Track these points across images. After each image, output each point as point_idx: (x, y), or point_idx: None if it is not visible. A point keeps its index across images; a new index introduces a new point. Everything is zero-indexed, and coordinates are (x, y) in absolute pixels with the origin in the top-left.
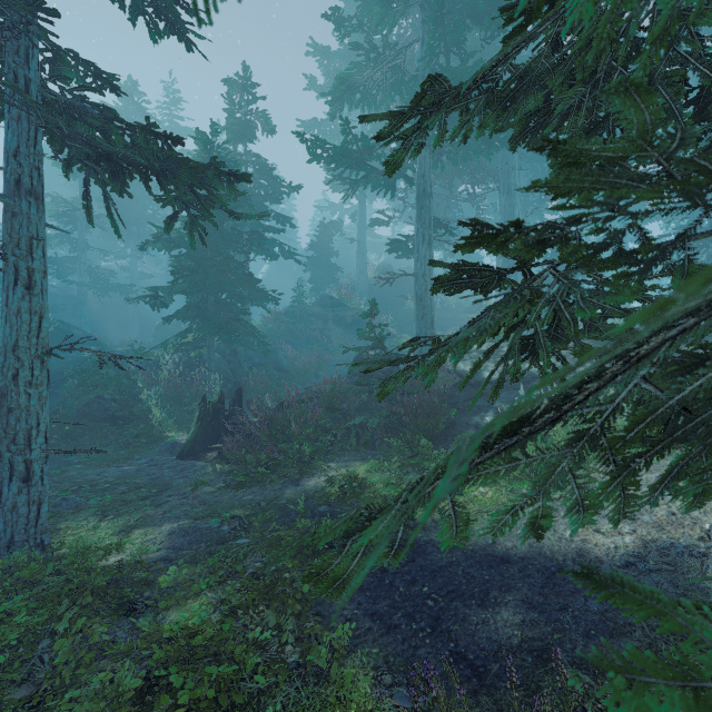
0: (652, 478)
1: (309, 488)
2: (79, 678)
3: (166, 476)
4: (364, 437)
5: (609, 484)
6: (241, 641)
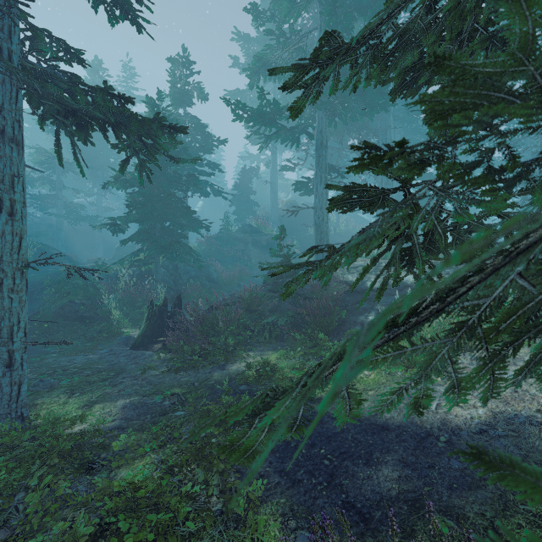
0: None
1: (232, 372)
2: (45, 524)
3: (121, 363)
4: (275, 332)
5: (481, 369)
6: (177, 493)
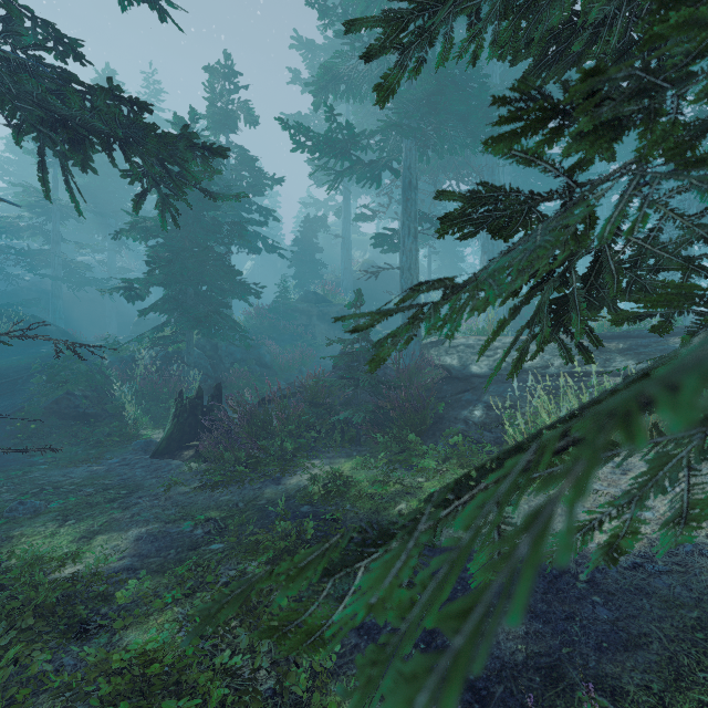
0: None
1: (291, 488)
2: None
3: (138, 476)
4: (349, 433)
5: None
6: (209, 665)
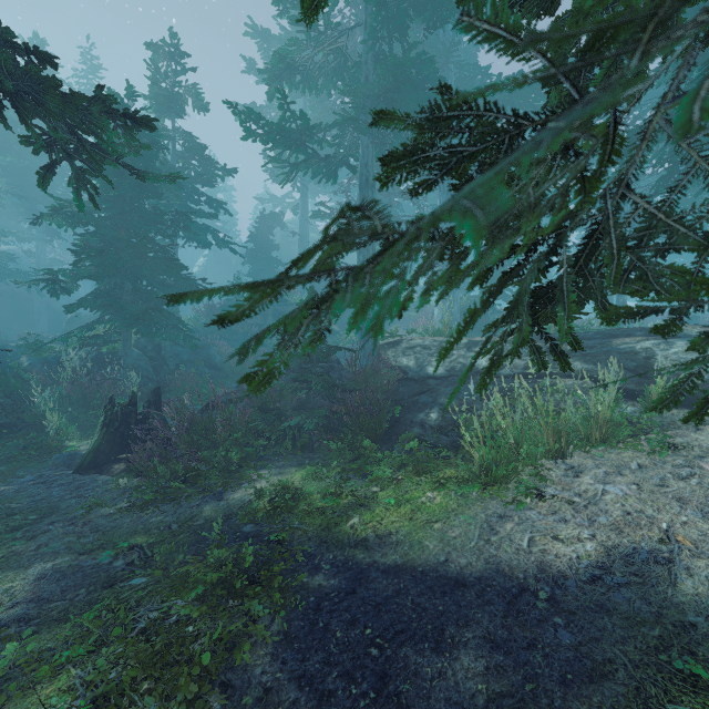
0: (600, 474)
1: (234, 504)
2: None
3: (54, 497)
4: (301, 440)
5: None
6: None
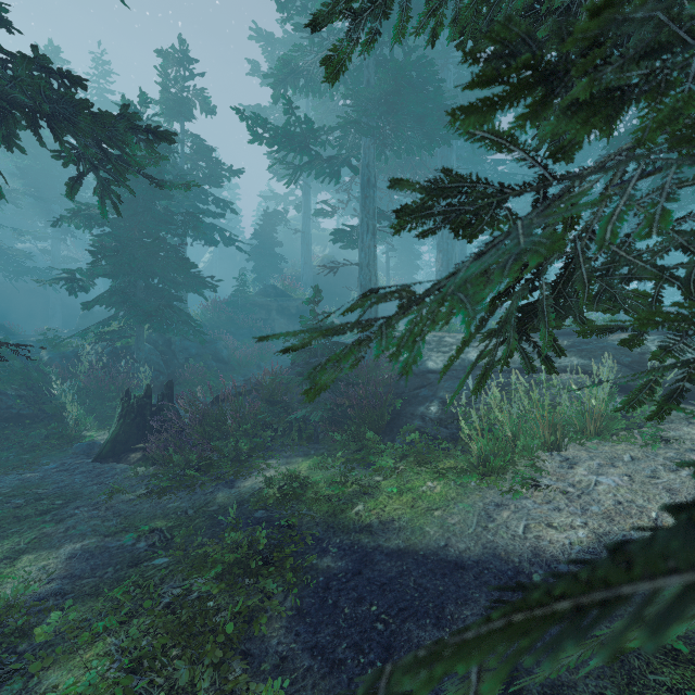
0: (594, 466)
1: (245, 491)
2: None
3: (77, 483)
4: (307, 431)
5: None
6: None
